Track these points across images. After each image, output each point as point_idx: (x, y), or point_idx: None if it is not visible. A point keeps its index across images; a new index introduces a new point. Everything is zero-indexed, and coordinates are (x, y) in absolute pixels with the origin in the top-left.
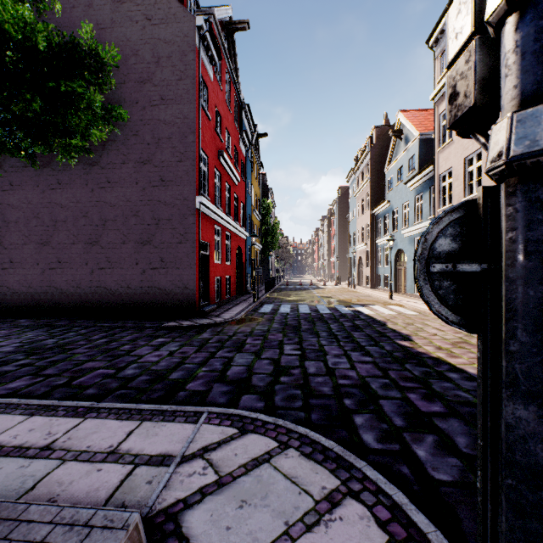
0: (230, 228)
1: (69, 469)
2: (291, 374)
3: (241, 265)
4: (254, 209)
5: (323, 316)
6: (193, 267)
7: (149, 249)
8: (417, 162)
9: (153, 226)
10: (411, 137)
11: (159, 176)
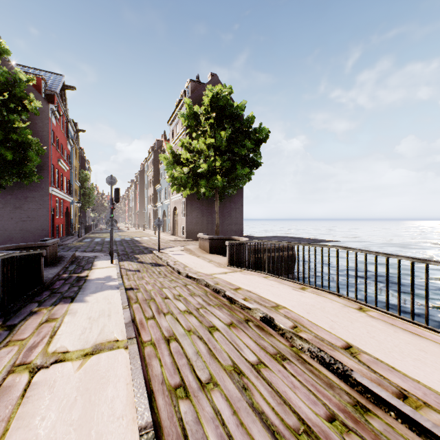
0: (63, 198)
1: None
2: (98, 250)
3: (68, 217)
4: (75, 180)
5: (116, 241)
6: (48, 220)
7: (20, 211)
8: None
9: (23, 200)
10: None
11: None
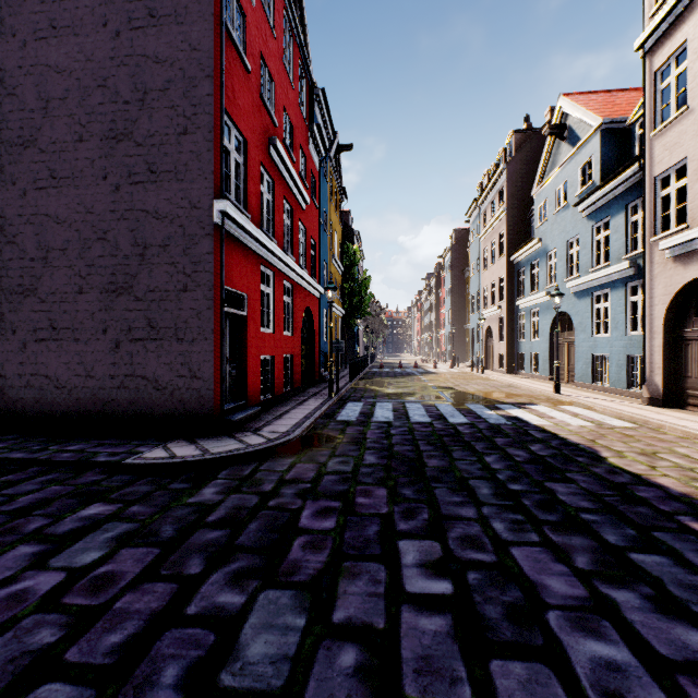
0: (291, 276)
1: None
2: None
3: (312, 337)
4: (332, 256)
5: (458, 430)
6: (208, 338)
7: (127, 302)
8: (597, 169)
9: (135, 260)
10: (583, 133)
11: (146, 162)
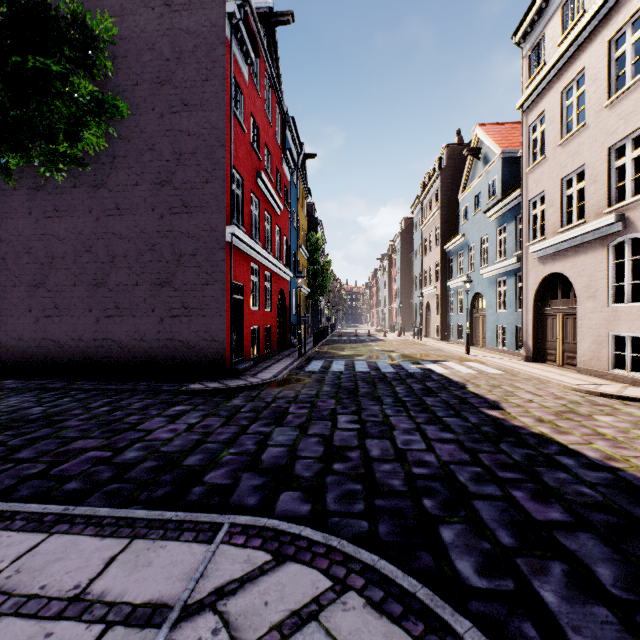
0: (270, 267)
1: (0, 633)
2: (348, 459)
3: (284, 312)
4: (300, 245)
5: (386, 375)
6: (222, 315)
7: (168, 291)
8: (499, 186)
9: (174, 264)
10: (491, 156)
11: (181, 200)
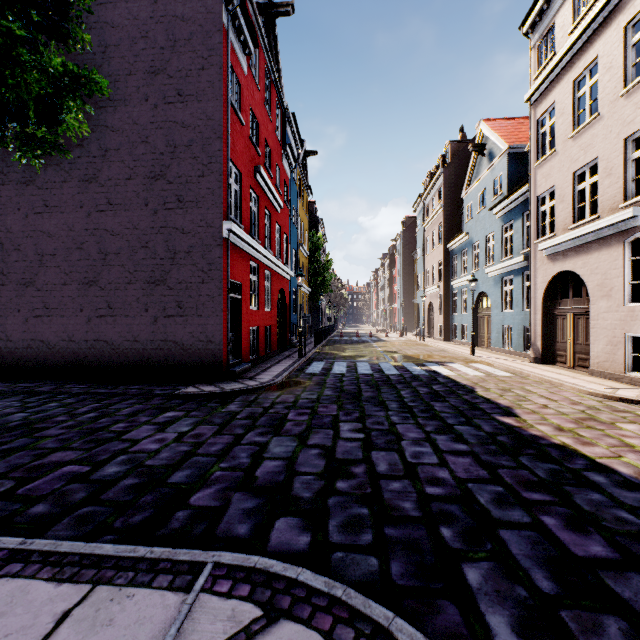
0: (270, 265)
1: None
2: (352, 475)
3: (284, 312)
4: (300, 244)
5: (390, 378)
6: (219, 315)
7: (163, 290)
8: (505, 182)
9: (168, 261)
10: (496, 152)
11: (176, 195)
